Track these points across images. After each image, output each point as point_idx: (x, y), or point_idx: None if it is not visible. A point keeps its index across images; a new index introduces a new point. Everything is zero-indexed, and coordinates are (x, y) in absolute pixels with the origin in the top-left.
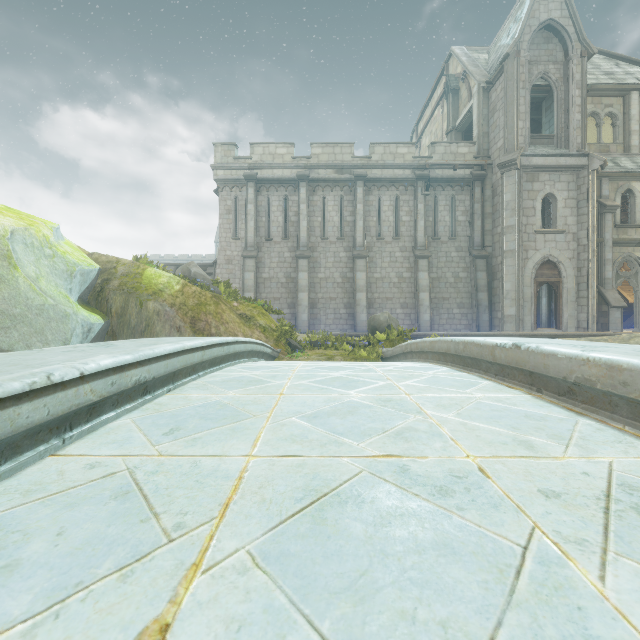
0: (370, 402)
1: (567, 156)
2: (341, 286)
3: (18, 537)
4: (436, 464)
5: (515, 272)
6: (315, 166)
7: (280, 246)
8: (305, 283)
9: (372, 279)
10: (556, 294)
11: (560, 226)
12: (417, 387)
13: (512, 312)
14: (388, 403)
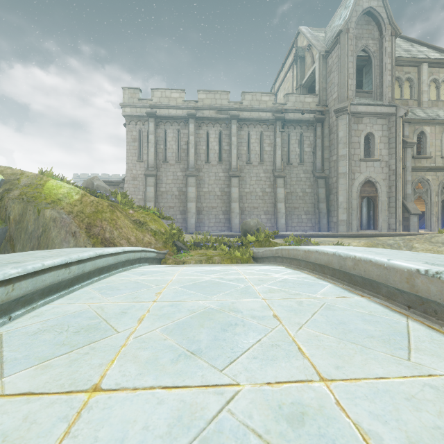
0: (264, 431)
1: (382, 106)
2: (220, 198)
3: None
4: None
5: (346, 189)
6: (201, 107)
7: (174, 167)
8: (193, 195)
9: (243, 193)
10: (374, 205)
11: (377, 156)
12: (326, 345)
13: (344, 218)
14: (303, 436)
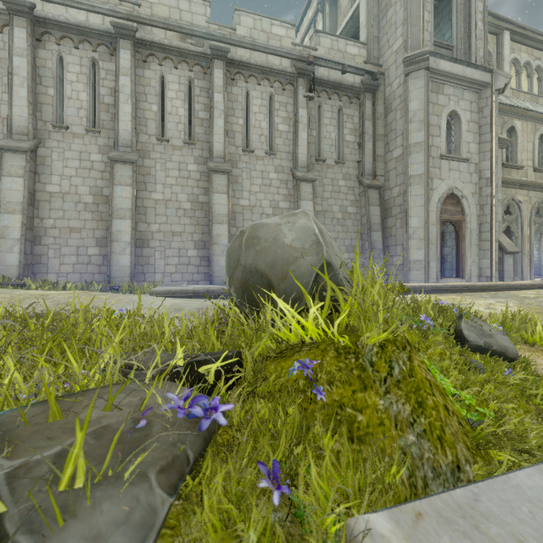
0: None
1: (473, 67)
2: (190, 214)
3: None
4: None
5: (424, 203)
6: (146, 19)
7: (83, 142)
8: (126, 204)
9: (237, 207)
10: (459, 236)
11: (464, 153)
12: None
13: (420, 256)
14: None
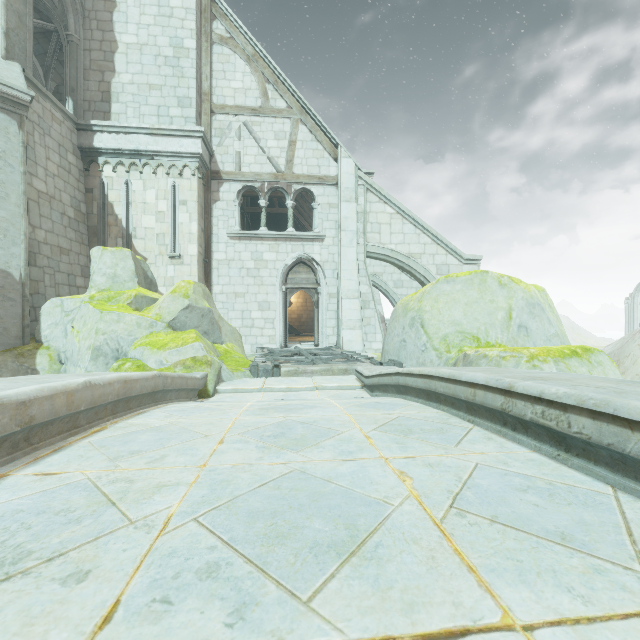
0: None
1: None
2: None
3: (558, 501)
4: (171, 633)
5: None
6: None
7: None
8: None
9: None
10: None
11: None
12: None
13: None
14: None
